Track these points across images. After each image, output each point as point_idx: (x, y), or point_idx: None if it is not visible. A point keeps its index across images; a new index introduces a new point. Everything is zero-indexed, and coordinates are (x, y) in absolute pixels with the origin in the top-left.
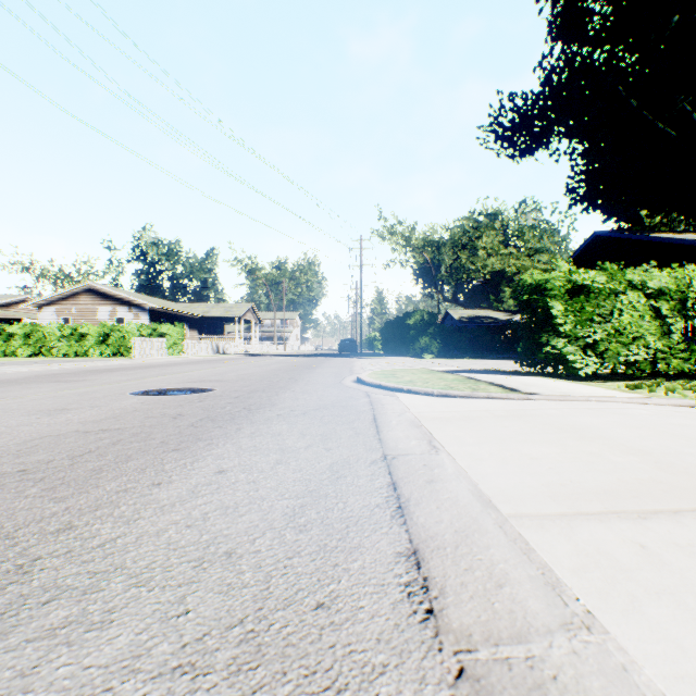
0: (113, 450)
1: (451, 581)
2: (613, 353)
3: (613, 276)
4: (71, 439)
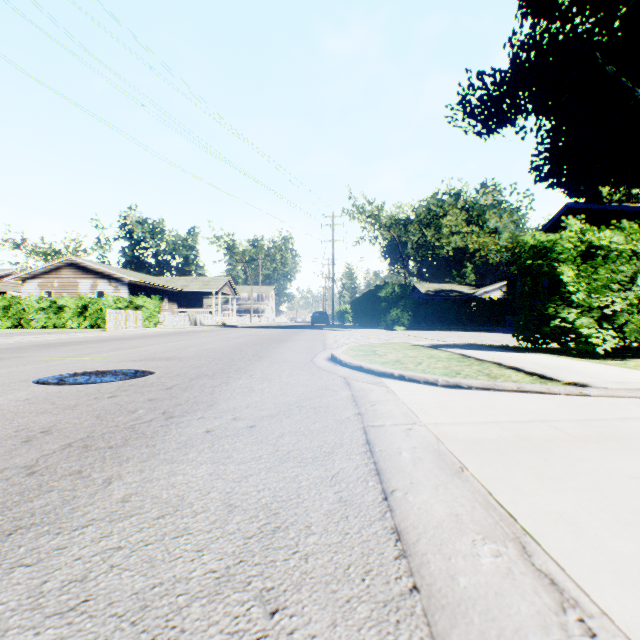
0: None
1: None
2: (635, 327)
3: None
4: None
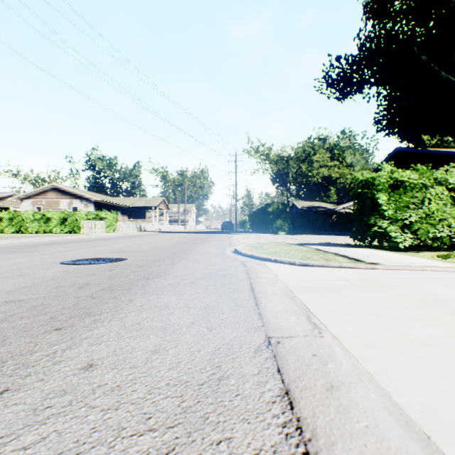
0: None
1: None
2: (424, 231)
3: (420, 175)
4: None
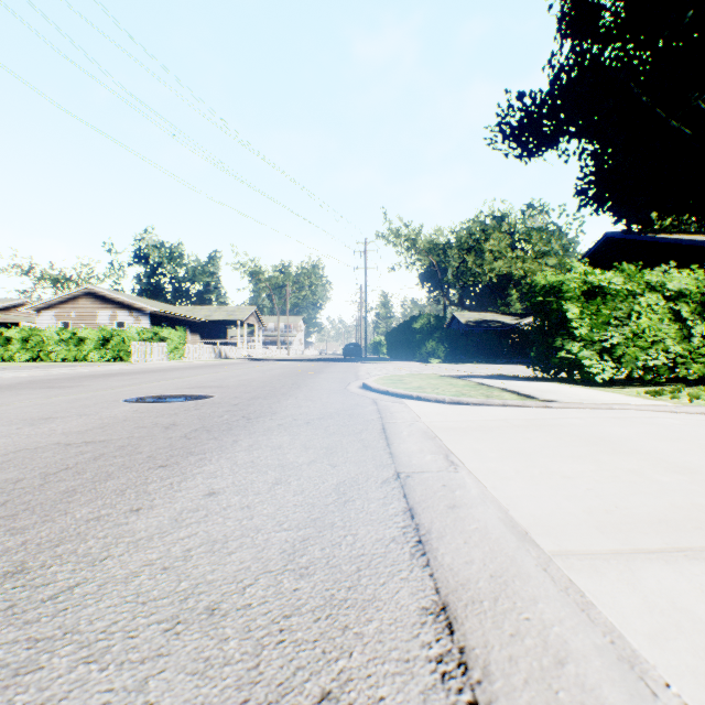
0: (93, 467)
1: (496, 654)
2: (631, 358)
3: (630, 278)
4: (48, 453)
